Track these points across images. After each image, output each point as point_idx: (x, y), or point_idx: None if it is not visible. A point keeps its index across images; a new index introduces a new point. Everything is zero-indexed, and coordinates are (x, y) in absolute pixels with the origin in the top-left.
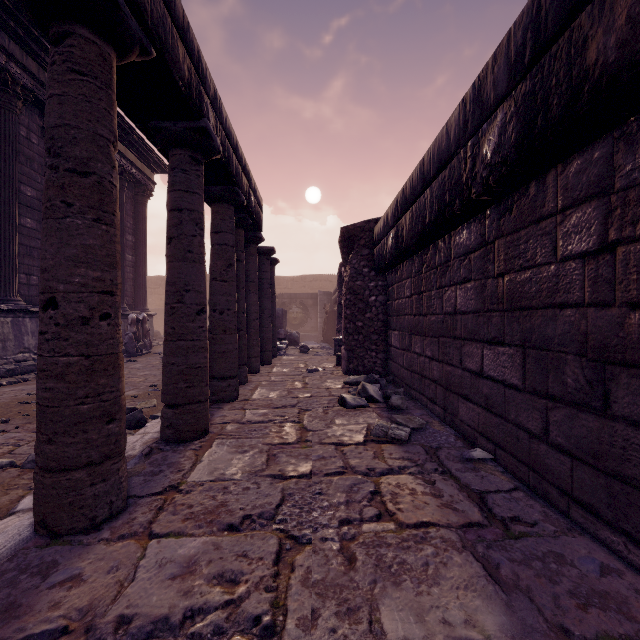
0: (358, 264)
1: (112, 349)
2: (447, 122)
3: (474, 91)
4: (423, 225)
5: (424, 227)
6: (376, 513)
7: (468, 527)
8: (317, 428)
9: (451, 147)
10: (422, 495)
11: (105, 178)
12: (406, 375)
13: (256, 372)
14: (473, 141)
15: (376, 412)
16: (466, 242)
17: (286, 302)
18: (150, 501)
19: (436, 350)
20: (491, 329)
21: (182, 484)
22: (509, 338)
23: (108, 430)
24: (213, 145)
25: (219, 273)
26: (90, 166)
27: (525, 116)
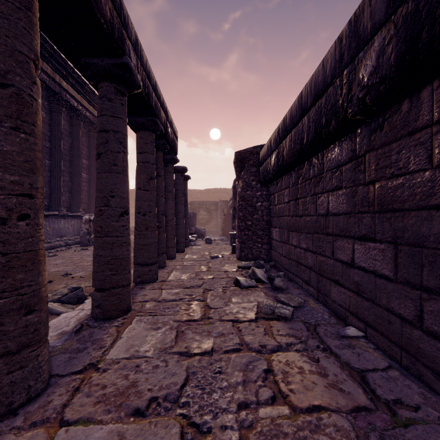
0: (248, 179)
1: (31, 247)
2: (323, 59)
3: (350, 27)
4: (301, 145)
5: (302, 147)
6: (271, 395)
7: (357, 412)
8: (217, 306)
9: (327, 78)
10: (309, 374)
11: (24, 91)
12: (285, 262)
13: (173, 258)
14: (349, 69)
15: (263, 291)
16: (338, 157)
17: (196, 207)
18: (69, 381)
19: (310, 243)
20: (362, 228)
21: (101, 362)
22: (380, 235)
23: (26, 321)
24: (134, 80)
25: (142, 184)
26: (8, 78)
27: (406, 34)
